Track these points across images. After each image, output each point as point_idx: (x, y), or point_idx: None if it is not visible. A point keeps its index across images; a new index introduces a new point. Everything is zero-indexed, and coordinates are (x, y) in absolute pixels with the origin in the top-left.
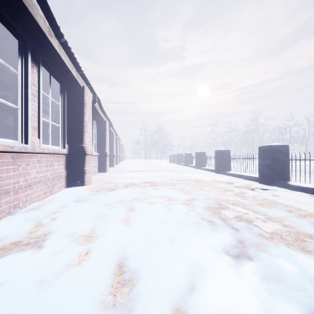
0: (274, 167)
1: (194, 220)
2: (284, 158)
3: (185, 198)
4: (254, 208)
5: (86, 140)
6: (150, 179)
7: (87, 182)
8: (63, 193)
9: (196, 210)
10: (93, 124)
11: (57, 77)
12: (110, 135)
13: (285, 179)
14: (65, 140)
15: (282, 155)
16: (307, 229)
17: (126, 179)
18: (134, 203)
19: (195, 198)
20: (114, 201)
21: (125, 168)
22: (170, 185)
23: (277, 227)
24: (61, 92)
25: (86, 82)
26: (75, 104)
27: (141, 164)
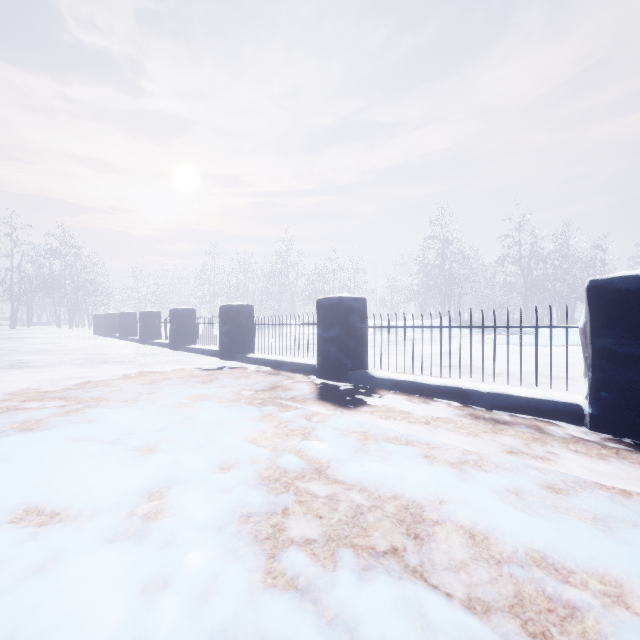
0: (346, 342)
1: None
2: (361, 324)
3: (133, 490)
4: (362, 474)
5: None
6: None
7: None
8: None
9: (181, 577)
10: None
11: None
12: None
13: (363, 366)
14: None
15: (359, 318)
16: (523, 533)
17: None
18: None
19: (173, 477)
20: None
21: None
22: (79, 424)
23: (461, 550)
24: None
25: None
26: None
27: None
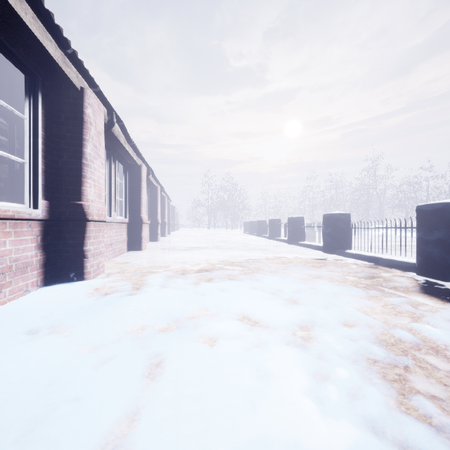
0: None
1: (353, 444)
2: None
3: (291, 321)
4: None
5: (89, 193)
6: (213, 265)
7: (91, 274)
8: (21, 304)
9: (334, 378)
10: (118, 169)
11: (13, 56)
12: (151, 191)
13: None
14: (39, 191)
15: None
16: None
17: (171, 264)
18: (166, 344)
19: (312, 321)
20: (120, 332)
21: (176, 242)
22: (252, 280)
23: None
24: (29, 93)
25: (87, 78)
26: (66, 122)
27: (202, 236)
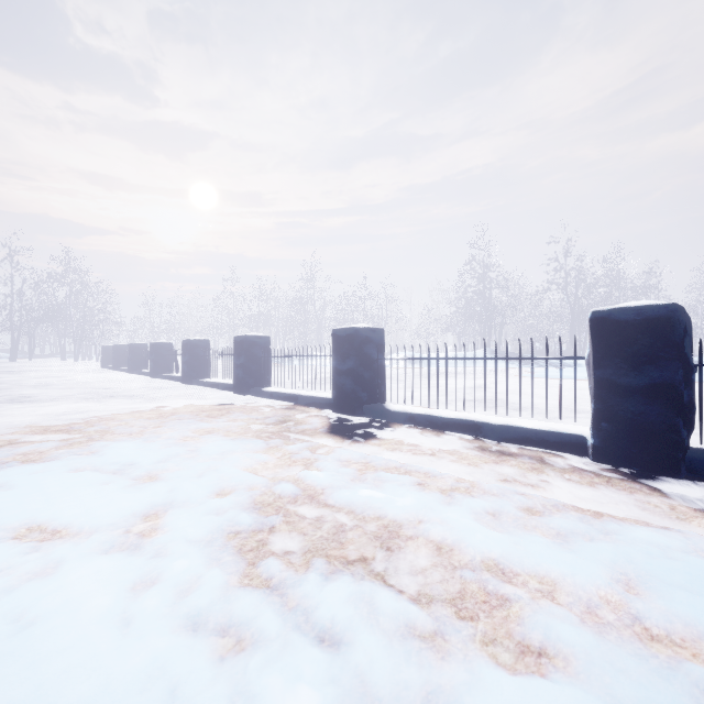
0: (362, 374)
1: (152, 661)
2: (379, 356)
3: (130, 511)
4: (352, 498)
5: None
6: None
7: None
8: None
9: (167, 577)
10: None
11: None
12: None
13: (380, 400)
14: None
15: (375, 349)
16: (485, 545)
17: None
18: None
19: (170, 501)
20: None
21: None
22: (81, 455)
23: (425, 560)
24: None
25: None
26: None
27: None
